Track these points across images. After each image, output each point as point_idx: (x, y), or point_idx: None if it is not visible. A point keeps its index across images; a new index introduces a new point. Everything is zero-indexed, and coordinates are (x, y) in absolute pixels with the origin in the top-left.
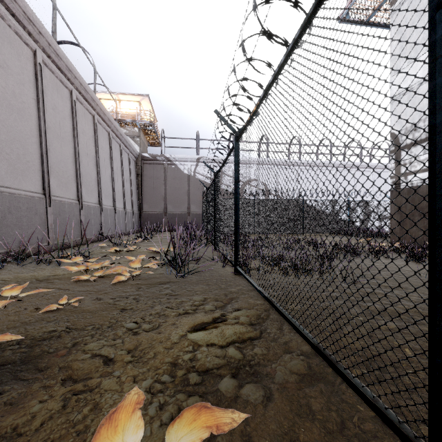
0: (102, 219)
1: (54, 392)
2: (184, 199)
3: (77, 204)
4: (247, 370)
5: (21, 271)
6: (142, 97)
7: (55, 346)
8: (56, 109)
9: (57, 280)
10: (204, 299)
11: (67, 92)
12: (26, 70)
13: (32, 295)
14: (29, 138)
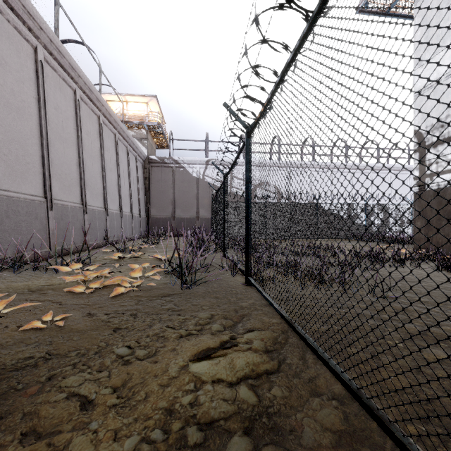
0: (108, 224)
1: None
2: (193, 203)
3: (81, 208)
4: (264, 423)
5: (16, 279)
6: (150, 98)
7: (27, 379)
8: (59, 109)
9: (51, 290)
10: (211, 316)
11: (70, 91)
12: (26, 68)
13: (19, 309)
14: (29, 139)
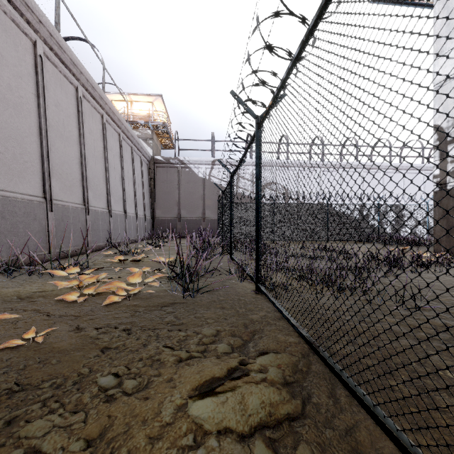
0: (111, 225)
1: None
2: (199, 204)
3: (83, 209)
4: None
5: (8, 284)
6: (155, 97)
7: None
8: (60, 106)
9: (42, 298)
10: (217, 332)
11: (72, 88)
12: (24, 62)
13: (1, 321)
14: (27, 136)
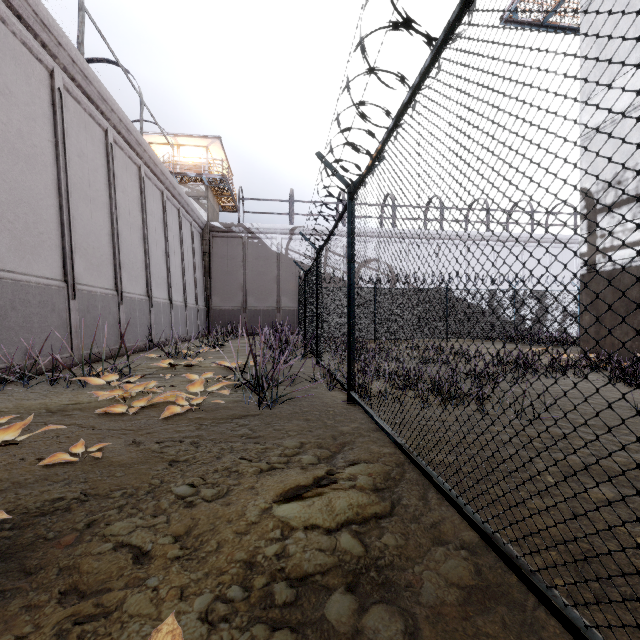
0: (152, 319)
1: (43, 618)
2: (272, 288)
3: (115, 296)
4: (373, 577)
5: (27, 396)
6: (211, 140)
7: (59, 527)
8: (84, 156)
9: (78, 411)
10: (301, 444)
11: (100, 131)
12: (39, 99)
13: (37, 436)
14: (43, 199)
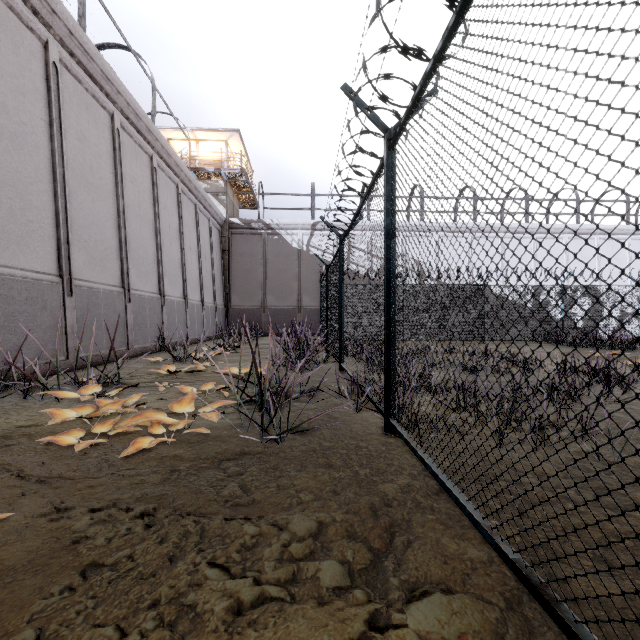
0: (164, 318)
1: None
2: (293, 286)
3: (121, 294)
4: None
5: None
6: (230, 134)
7: None
8: (86, 140)
9: (25, 438)
10: (318, 526)
11: (105, 115)
12: (29, 72)
13: None
14: (33, 183)
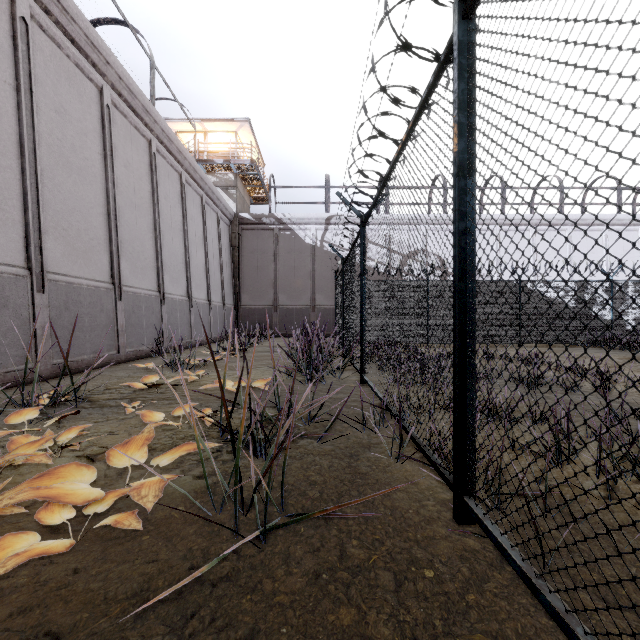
0: (164, 318)
1: None
2: (306, 284)
3: (110, 291)
4: None
5: None
6: (240, 124)
7: None
8: (66, 114)
9: None
10: None
11: (92, 88)
12: None
13: None
14: None
